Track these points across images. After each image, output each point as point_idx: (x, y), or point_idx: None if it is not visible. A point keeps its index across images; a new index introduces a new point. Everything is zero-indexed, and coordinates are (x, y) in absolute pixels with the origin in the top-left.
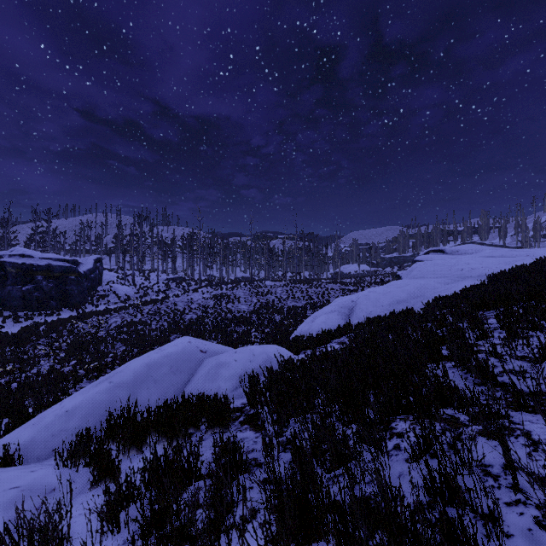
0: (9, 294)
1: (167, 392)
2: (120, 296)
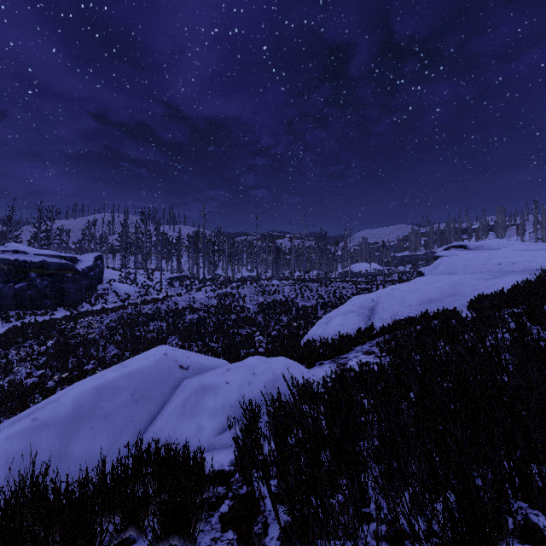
0: (1, 292)
1: (122, 434)
2: (120, 295)
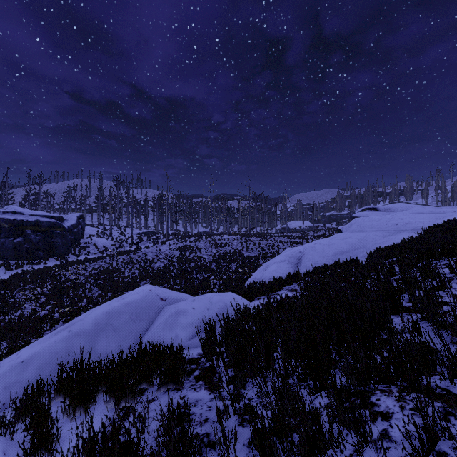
0: (3, 246)
1: (126, 341)
2: (99, 247)
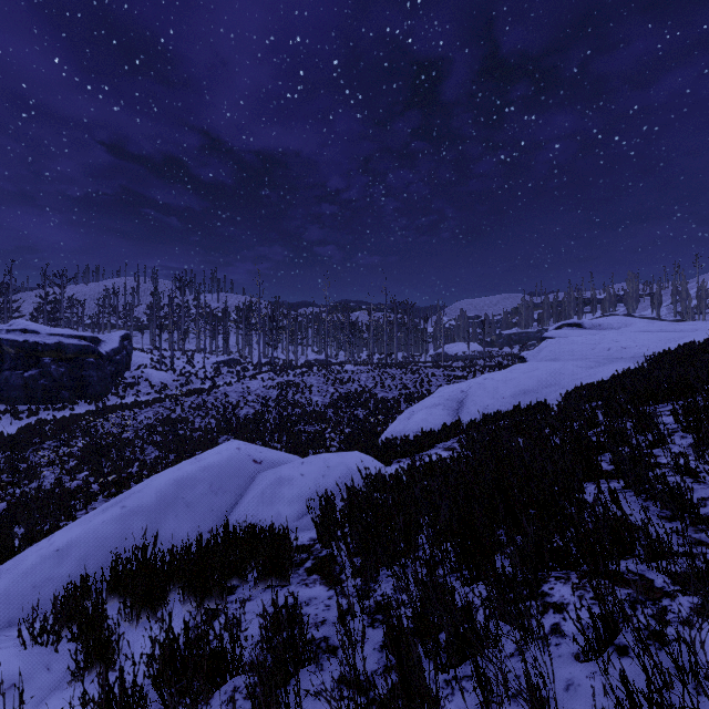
0: (7, 382)
1: (204, 521)
2: (154, 384)
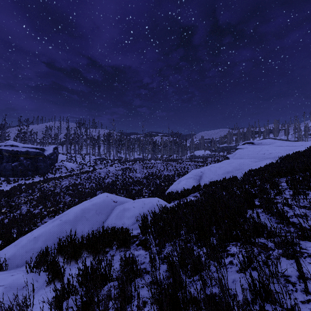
0: (4, 168)
1: (94, 226)
2: (68, 169)
